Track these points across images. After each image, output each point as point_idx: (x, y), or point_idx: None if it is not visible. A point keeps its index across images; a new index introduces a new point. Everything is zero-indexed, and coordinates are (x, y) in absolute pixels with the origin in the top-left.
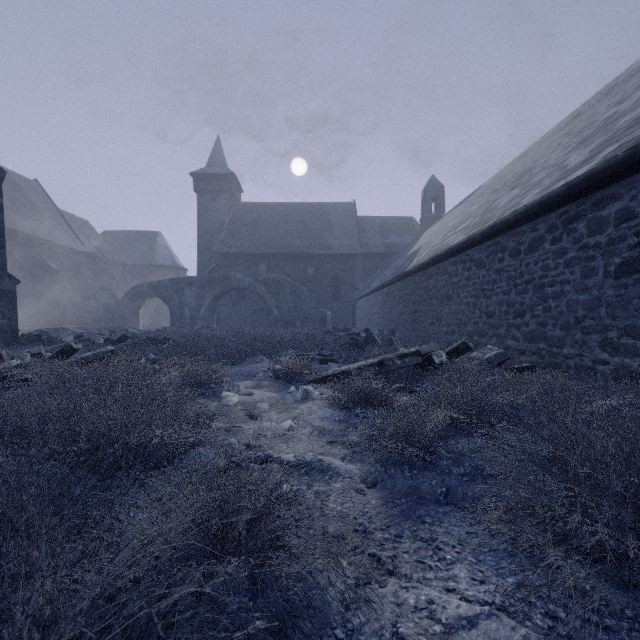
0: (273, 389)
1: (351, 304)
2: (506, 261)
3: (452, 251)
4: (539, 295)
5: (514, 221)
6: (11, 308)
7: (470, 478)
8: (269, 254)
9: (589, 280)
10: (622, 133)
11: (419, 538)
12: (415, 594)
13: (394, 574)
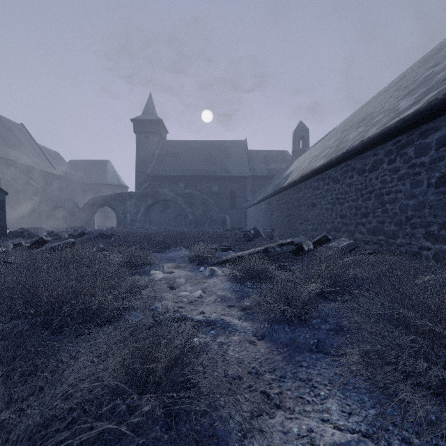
0: (188, 269)
1: (243, 211)
2: (355, 177)
3: (316, 171)
4: (379, 201)
5: (361, 148)
6: (1, 212)
7: (334, 332)
8: (186, 176)
9: (416, 189)
10: (440, 83)
11: (298, 378)
12: (298, 424)
13: (280, 407)
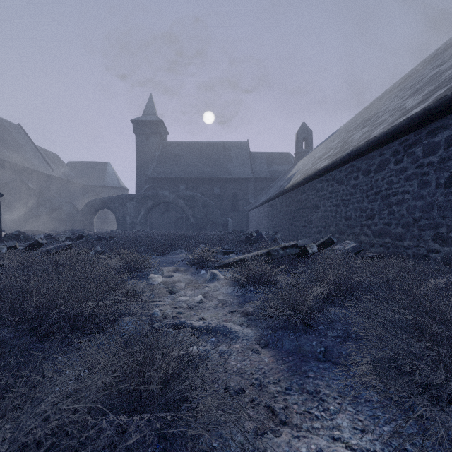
0: (188, 272)
1: (246, 214)
2: (360, 178)
3: (319, 173)
4: (385, 203)
5: (366, 148)
6: None
7: (342, 339)
8: (187, 178)
9: (424, 190)
10: (448, 81)
11: (305, 391)
12: (306, 443)
13: (286, 424)
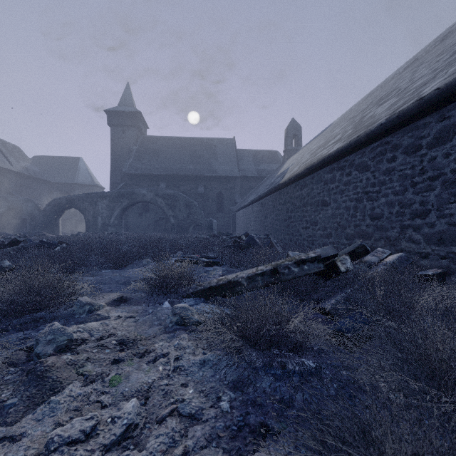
0: (141, 307)
1: (232, 215)
2: (399, 159)
3: (330, 158)
4: (452, 191)
5: (417, 111)
6: None
7: None
8: (168, 175)
9: None
10: None
11: None
12: None
13: None
